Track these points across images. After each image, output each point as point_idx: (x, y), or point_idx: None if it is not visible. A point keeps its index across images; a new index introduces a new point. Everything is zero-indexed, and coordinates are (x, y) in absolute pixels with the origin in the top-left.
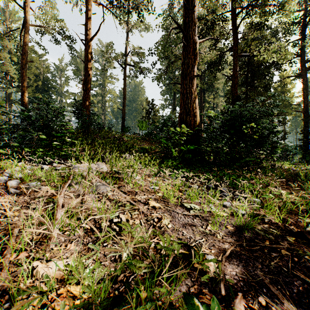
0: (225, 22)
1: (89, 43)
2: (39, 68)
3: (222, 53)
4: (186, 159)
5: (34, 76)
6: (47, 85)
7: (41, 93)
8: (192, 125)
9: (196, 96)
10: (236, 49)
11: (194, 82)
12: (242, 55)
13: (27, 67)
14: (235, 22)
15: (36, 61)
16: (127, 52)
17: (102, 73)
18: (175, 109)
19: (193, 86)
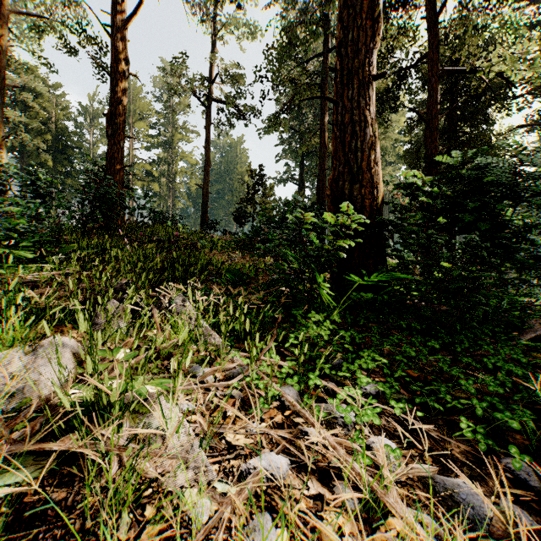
0: (412, 0)
1: (122, 33)
2: (49, 110)
3: (402, 68)
4: (353, 303)
5: (37, 124)
6: (64, 141)
7: (52, 157)
8: (367, 210)
9: (376, 132)
10: (434, 57)
11: (372, 94)
12: (449, 69)
13: (25, 106)
14: (432, 1)
15: (42, 96)
16: (212, 76)
17: (169, 121)
18: (303, 187)
19: (369, 105)
